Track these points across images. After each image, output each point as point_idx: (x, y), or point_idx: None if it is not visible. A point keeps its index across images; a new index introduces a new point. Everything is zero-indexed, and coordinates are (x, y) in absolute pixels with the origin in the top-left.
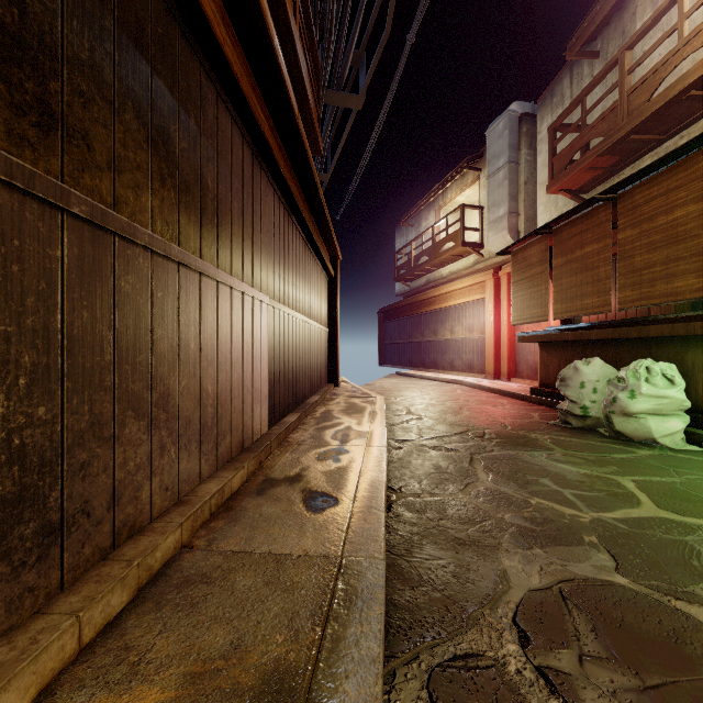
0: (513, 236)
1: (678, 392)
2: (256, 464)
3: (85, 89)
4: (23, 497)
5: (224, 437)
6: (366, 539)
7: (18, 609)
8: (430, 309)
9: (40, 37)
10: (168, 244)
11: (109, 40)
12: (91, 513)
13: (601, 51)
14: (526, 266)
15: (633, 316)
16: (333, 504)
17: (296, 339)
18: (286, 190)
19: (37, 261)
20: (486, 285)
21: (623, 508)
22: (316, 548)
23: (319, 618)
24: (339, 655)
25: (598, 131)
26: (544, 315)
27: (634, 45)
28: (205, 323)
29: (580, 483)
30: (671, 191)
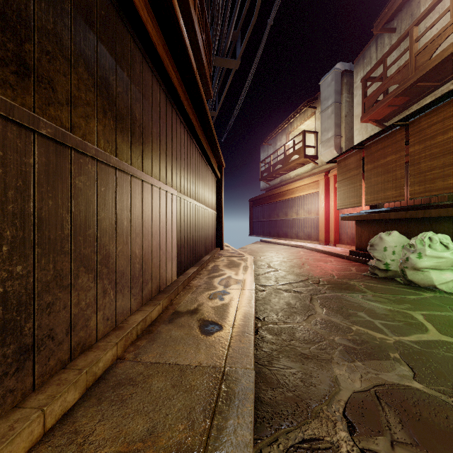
0: (337, 151)
1: (451, 254)
2: (168, 301)
3: (50, 50)
4: (6, 327)
5: (147, 284)
6: (241, 355)
7: (2, 404)
8: (282, 199)
9: (18, 13)
10: (108, 155)
11: (67, 17)
12: (55, 337)
13: (396, 27)
14: (347, 170)
15: (419, 203)
16: (219, 330)
17: (195, 219)
18: (188, 121)
19: (16, 166)
20: (319, 183)
21: (416, 333)
22: (207, 361)
23: (208, 412)
24: (222, 440)
25: (395, 80)
26: (359, 203)
27: (419, 23)
28: (134, 208)
29: (385, 316)
30: (446, 119)
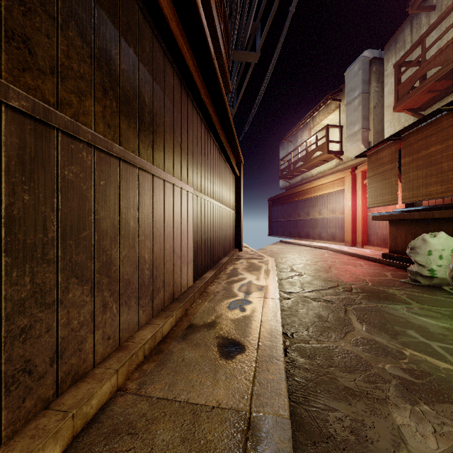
0: (365, 145)
1: None
2: (182, 311)
3: None
4: None
5: (158, 292)
6: (270, 392)
7: None
8: (304, 197)
9: None
10: (110, 143)
11: None
12: (33, 370)
13: (436, 4)
14: (379, 164)
15: None
16: (241, 352)
17: (212, 219)
18: (205, 112)
19: None
20: (345, 180)
21: None
22: (228, 399)
23: None
24: None
25: (436, 62)
26: (394, 200)
27: None
28: (143, 206)
29: (444, 336)
30: None
